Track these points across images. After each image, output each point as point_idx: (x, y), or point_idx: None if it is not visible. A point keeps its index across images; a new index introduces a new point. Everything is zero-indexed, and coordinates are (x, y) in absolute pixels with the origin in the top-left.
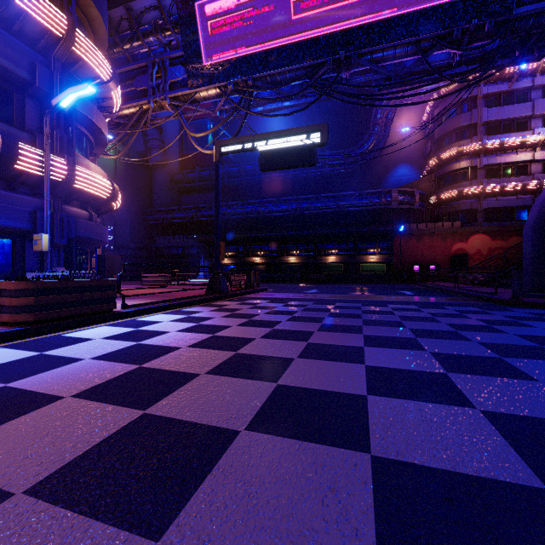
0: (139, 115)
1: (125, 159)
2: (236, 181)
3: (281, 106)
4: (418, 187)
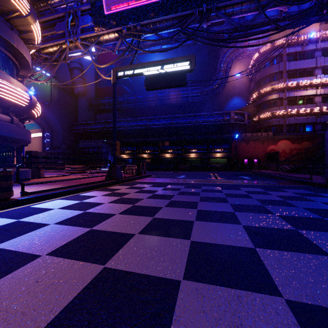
0: (60, 52)
1: (58, 89)
2: (132, 105)
3: (161, 48)
4: (246, 111)
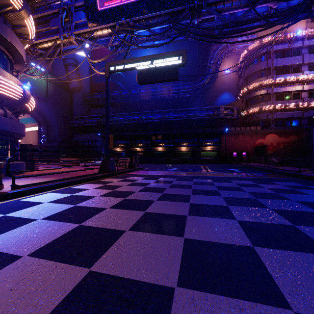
0: (54, 48)
1: (54, 85)
2: (125, 101)
3: (153, 44)
4: (235, 106)
